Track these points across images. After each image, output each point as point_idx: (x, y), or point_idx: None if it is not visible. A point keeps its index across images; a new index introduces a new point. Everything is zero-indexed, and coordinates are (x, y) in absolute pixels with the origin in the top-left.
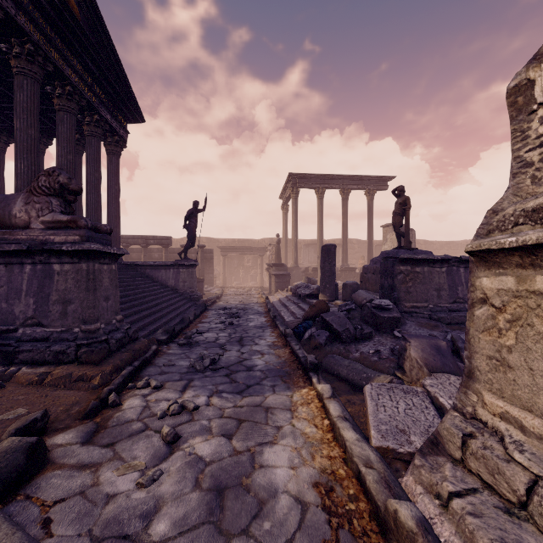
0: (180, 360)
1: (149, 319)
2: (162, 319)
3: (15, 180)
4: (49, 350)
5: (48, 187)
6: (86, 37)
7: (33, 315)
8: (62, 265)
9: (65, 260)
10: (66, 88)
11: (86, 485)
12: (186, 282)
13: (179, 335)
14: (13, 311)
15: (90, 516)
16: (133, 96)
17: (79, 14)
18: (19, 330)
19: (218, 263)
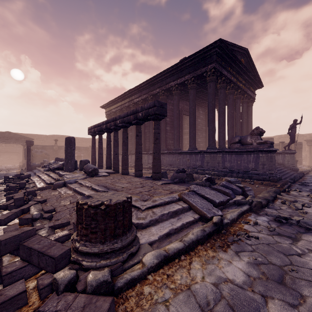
0: (303, 188)
1: (280, 174)
2: (284, 175)
3: (227, 127)
4: (261, 177)
5: (257, 133)
6: (247, 70)
7: (254, 167)
8: (262, 154)
9: (263, 153)
10: (238, 90)
11: (294, 199)
12: (289, 161)
13: (295, 182)
14: (248, 166)
15: (300, 201)
16: (259, 78)
17: (244, 62)
18: (250, 171)
19: (303, 150)
